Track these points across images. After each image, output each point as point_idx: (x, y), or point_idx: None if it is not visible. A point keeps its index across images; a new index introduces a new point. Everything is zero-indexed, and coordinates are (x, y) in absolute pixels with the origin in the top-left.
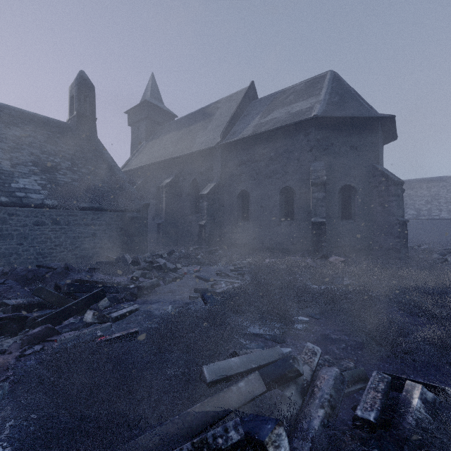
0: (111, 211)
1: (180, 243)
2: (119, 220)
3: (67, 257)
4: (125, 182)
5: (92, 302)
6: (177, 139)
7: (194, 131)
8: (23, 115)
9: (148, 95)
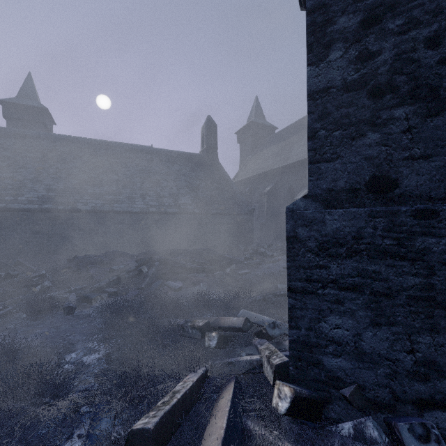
0: (229, 215)
1: (279, 239)
2: (234, 221)
3: (205, 245)
4: (237, 193)
5: (228, 265)
6: (277, 152)
7: (290, 143)
8: (178, 155)
9: (253, 116)
